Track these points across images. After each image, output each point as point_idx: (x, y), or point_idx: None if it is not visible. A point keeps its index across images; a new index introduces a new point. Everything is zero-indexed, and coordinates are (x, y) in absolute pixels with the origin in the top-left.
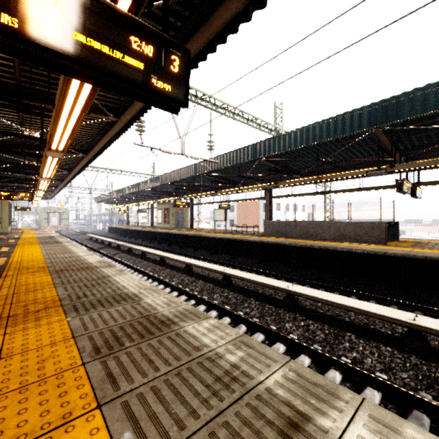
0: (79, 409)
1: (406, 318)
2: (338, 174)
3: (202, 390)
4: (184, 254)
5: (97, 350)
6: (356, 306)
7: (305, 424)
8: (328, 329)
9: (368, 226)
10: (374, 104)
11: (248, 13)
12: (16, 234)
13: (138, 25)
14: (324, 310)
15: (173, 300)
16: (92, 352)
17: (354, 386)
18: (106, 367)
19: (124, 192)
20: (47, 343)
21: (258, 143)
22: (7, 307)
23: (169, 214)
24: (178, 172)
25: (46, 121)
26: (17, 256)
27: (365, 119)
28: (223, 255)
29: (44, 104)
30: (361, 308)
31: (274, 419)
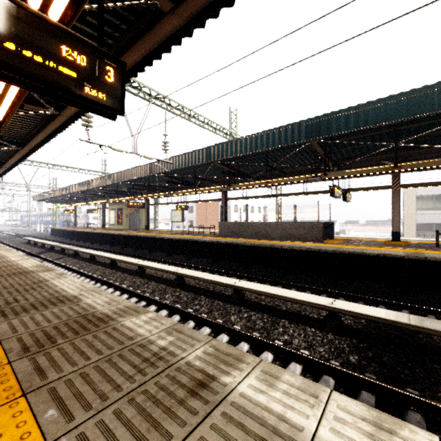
0: (2, 399)
1: (326, 303)
2: (283, 179)
3: (129, 370)
4: (138, 256)
5: (26, 349)
6: (290, 296)
7: (211, 383)
8: (267, 318)
9: (309, 226)
10: (310, 119)
11: (190, 29)
12: None
13: (70, 36)
14: (266, 302)
15: (115, 299)
16: (21, 352)
17: (283, 363)
18: (35, 362)
19: (70, 190)
20: None
21: (212, 146)
22: None
23: (123, 215)
24: (132, 171)
25: None
26: None
27: (303, 132)
28: (179, 256)
29: None
30: (293, 297)
31: (186, 383)
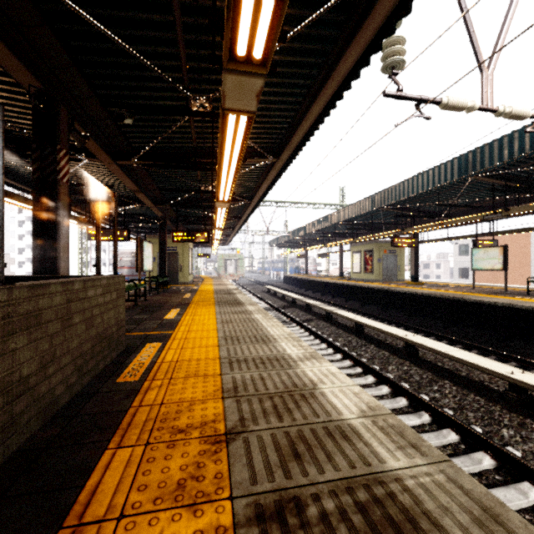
0: None
1: None
2: None
3: None
4: (432, 334)
5: None
6: None
7: None
8: None
9: None
10: None
11: None
12: (195, 285)
13: None
14: None
15: None
16: None
17: None
18: None
19: (307, 230)
20: None
21: None
22: None
23: (374, 259)
24: (413, 182)
25: None
26: (177, 341)
27: None
28: None
29: None
30: None
31: None
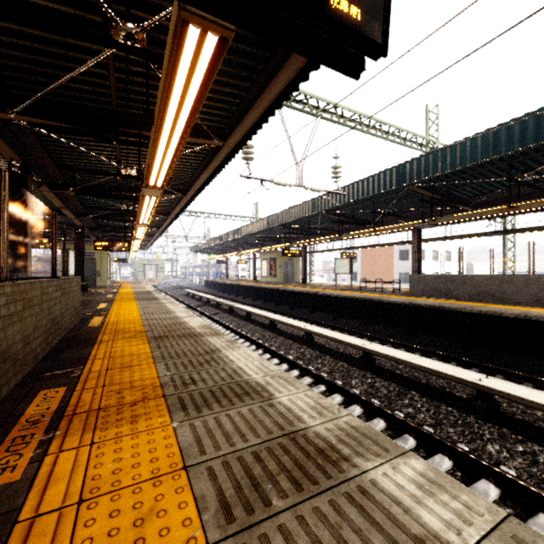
0: None
1: None
2: None
3: None
4: (297, 317)
5: (226, 508)
6: None
7: None
8: None
9: None
10: None
11: None
12: (114, 289)
13: None
14: None
15: (323, 402)
16: (220, 514)
17: None
18: None
19: (223, 239)
20: (147, 474)
21: (407, 162)
22: (99, 392)
23: (276, 265)
24: (290, 211)
25: (143, 156)
26: (114, 315)
27: None
28: (350, 320)
29: (141, 131)
30: None
31: None
